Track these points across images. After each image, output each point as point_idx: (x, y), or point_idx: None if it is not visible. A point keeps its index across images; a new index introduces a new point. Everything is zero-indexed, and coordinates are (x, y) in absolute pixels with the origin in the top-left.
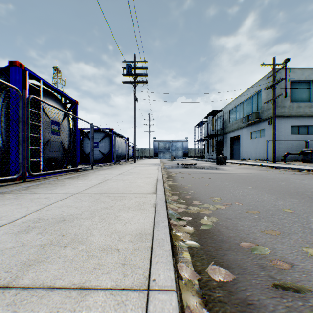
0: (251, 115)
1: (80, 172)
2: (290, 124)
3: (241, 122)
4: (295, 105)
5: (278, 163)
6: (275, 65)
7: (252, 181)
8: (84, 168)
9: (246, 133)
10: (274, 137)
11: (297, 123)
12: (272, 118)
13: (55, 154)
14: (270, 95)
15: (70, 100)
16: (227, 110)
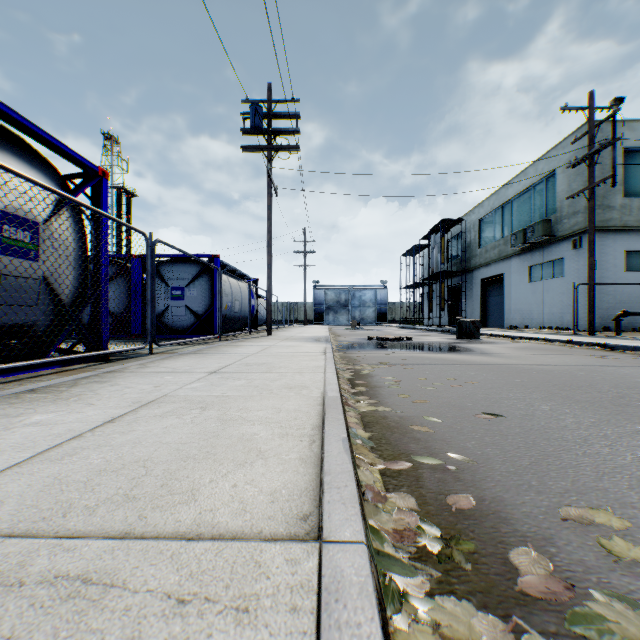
0: (532, 228)
1: (107, 365)
2: (624, 248)
3: (506, 245)
4: (636, 203)
5: (601, 335)
6: (593, 109)
7: (608, 395)
8: (132, 352)
9: (518, 269)
10: (591, 276)
11: (639, 245)
12: (581, 233)
13: (6, 315)
14: (577, 182)
15: (82, 165)
16: (474, 220)
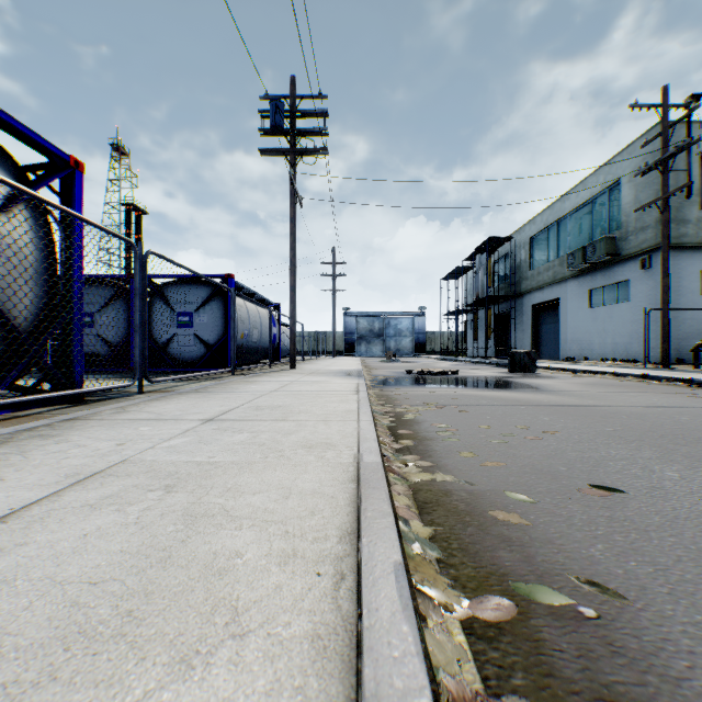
0: (593, 246)
1: (75, 409)
2: (701, 268)
3: (562, 266)
4: None
5: (677, 368)
6: (667, 107)
7: None
8: (119, 391)
9: (576, 293)
10: (665, 300)
11: None
12: (651, 251)
13: None
14: (646, 192)
15: (46, 151)
16: (525, 239)
